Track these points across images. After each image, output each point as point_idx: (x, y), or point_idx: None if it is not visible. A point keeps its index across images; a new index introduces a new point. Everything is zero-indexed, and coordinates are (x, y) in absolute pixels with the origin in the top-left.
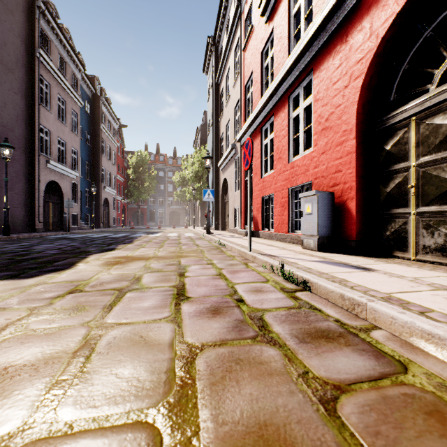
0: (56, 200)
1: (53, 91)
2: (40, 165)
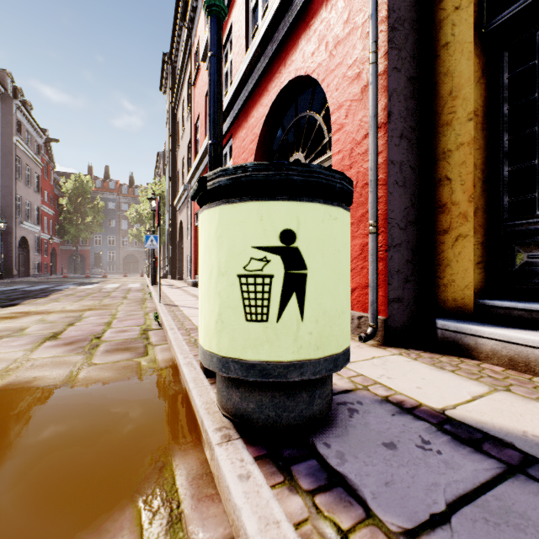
0: None
1: None
2: None
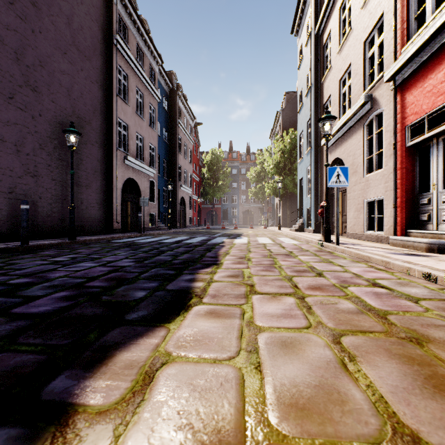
0: (134, 199)
1: (131, 82)
2: (117, 161)
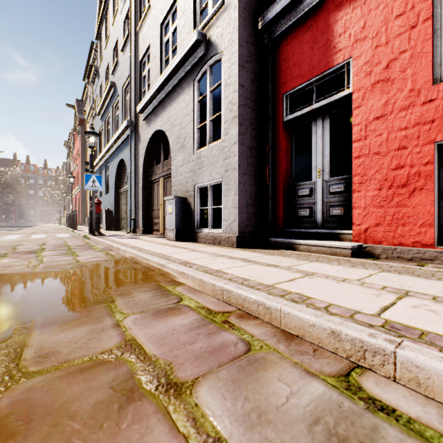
0: None
1: None
2: None
